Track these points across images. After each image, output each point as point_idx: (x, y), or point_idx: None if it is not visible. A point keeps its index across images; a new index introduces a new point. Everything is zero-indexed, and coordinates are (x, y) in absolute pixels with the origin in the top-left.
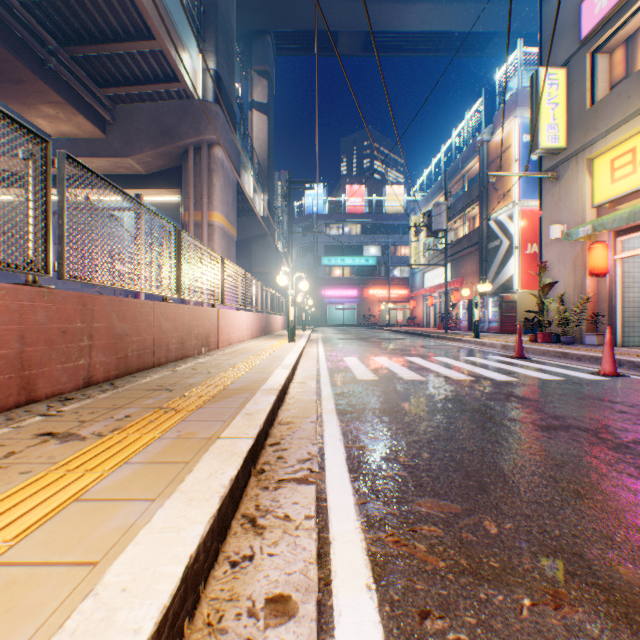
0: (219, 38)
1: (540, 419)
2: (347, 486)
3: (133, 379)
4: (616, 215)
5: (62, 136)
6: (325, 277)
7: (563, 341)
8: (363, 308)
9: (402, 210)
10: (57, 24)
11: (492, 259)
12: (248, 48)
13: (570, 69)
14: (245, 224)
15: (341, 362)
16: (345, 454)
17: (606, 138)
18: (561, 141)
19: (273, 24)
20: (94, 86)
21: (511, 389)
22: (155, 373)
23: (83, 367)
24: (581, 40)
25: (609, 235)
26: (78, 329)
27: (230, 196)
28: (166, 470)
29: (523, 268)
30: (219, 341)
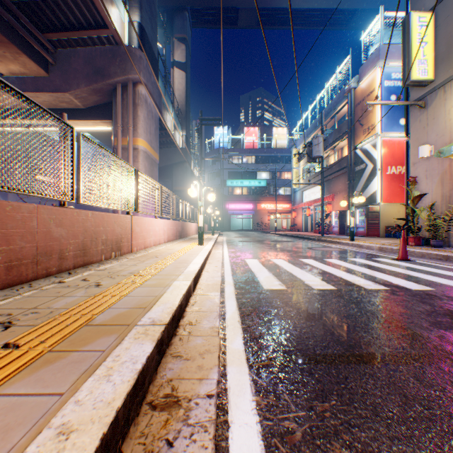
0: None
1: None
2: None
3: None
4: None
5: (12, 74)
6: (229, 195)
7: (434, 244)
8: (257, 217)
9: (285, 146)
10: None
11: (358, 179)
12: (171, 21)
13: (438, 12)
14: (168, 154)
15: (244, 265)
16: None
17: None
18: (429, 74)
19: (189, 2)
20: (35, 30)
21: (444, 305)
22: (30, 288)
23: None
24: None
25: None
26: None
27: (153, 127)
28: None
29: (384, 185)
30: (133, 245)
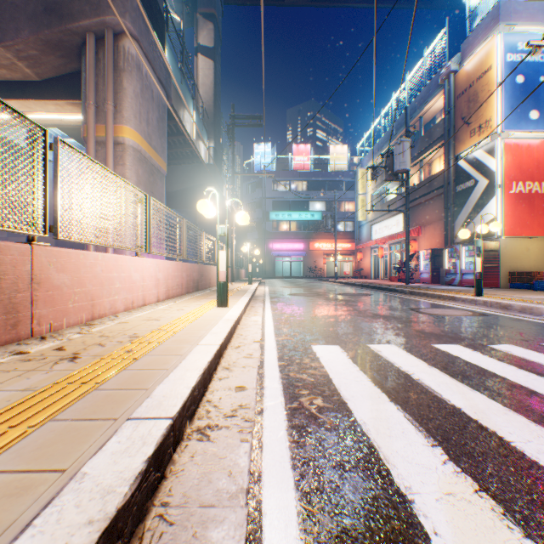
0: None
1: None
2: None
3: None
4: None
5: None
6: (273, 231)
7: None
8: (309, 260)
9: (345, 168)
10: None
11: (462, 203)
12: None
13: None
14: (190, 172)
15: (319, 379)
16: None
17: None
18: None
19: None
20: None
21: None
22: None
23: None
24: None
25: None
26: None
27: (153, 114)
28: None
29: (507, 210)
30: (38, 319)
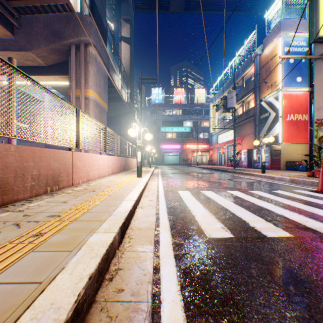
0: None
1: None
2: None
3: None
4: None
5: None
6: (162, 138)
7: None
8: (183, 155)
9: (204, 102)
10: None
11: (263, 125)
12: (119, 6)
13: None
14: (117, 106)
15: (178, 198)
16: None
17: None
18: None
19: None
20: None
21: None
22: None
23: None
24: None
25: None
26: None
27: (102, 81)
28: None
29: (285, 129)
30: (74, 179)
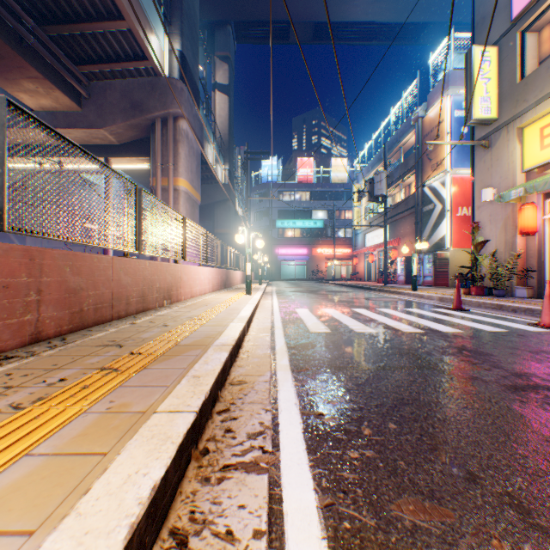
0: (184, 22)
1: (503, 377)
2: (306, 475)
3: (87, 333)
4: (548, 178)
5: (42, 109)
6: (279, 237)
7: (495, 294)
8: (312, 264)
9: (346, 179)
10: (34, 5)
11: (426, 221)
12: (211, 36)
13: (501, 47)
14: (209, 191)
15: (294, 314)
16: (302, 425)
17: (536, 108)
18: (493, 112)
19: (233, 15)
20: (70, 63)
21: (461, 342)
22: (112, 326)
23: (29, 323)
24: (512, 20)
25: (538, 197)
26: (23, 283)
27: (194, 164)
28: (72, 469)
29: (454, 229)
30: (181, 294)
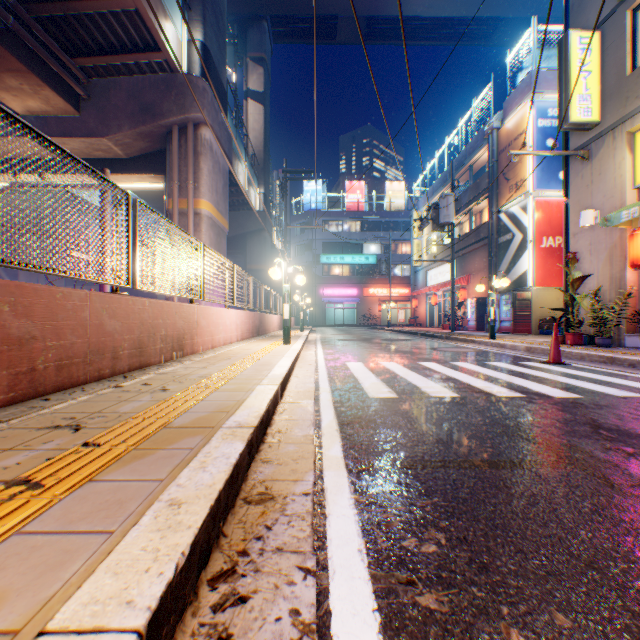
0: (207, 7)
1: None
2: None
3: (39, 405)
4: None
5: (30, 113)
6: (324, 276)
7: (599, 343)
8: (363, 307)
9: (403, 207)
10: None
11: (503, 254)
12: (243, 34)
13: (605, 31)
14: (240, 219)
15: (344, 369)
16: (378, 618)
17: None
18: (594, 114)
19: (269, 8)
20: (63, 54)
21: (588, 414)
22: (84, 392)
23: None
24: None
25: None
26: None
27: (220, 183)
28: None
29: (538, 263)
30: (198, 344)
